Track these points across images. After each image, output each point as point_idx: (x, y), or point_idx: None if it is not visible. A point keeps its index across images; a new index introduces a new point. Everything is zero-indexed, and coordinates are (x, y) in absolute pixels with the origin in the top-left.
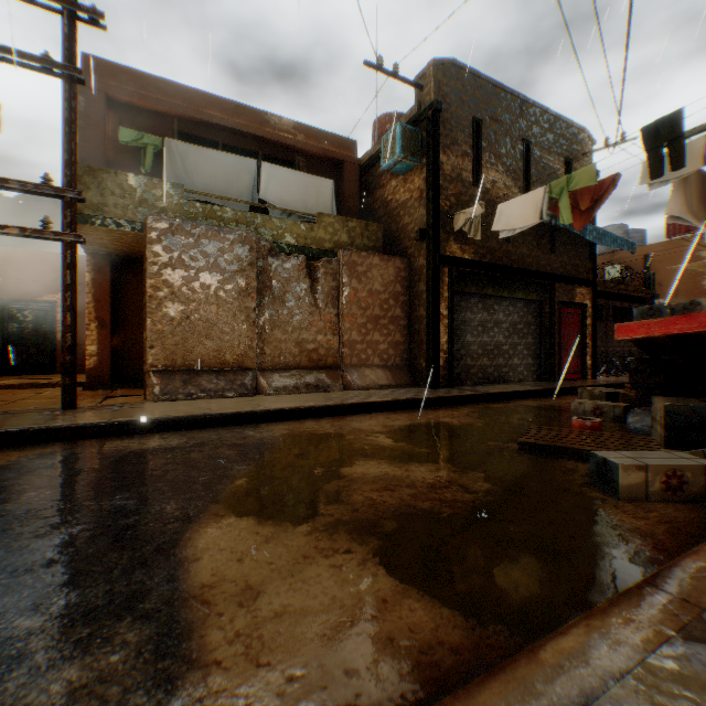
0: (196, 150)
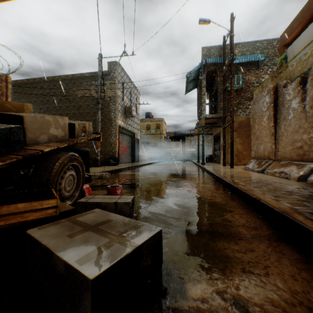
0: (296, 41)
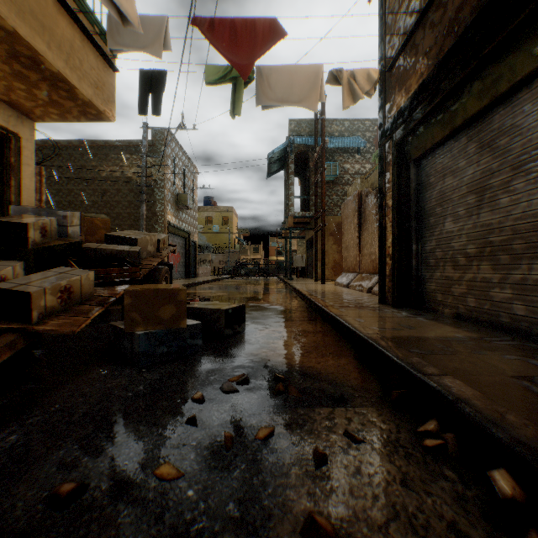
0: None
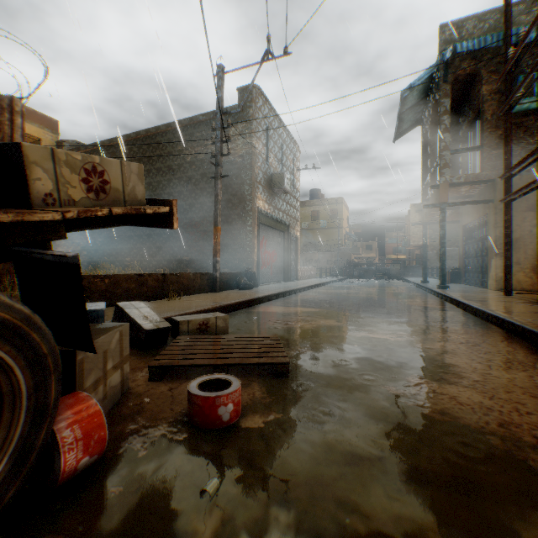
0: None
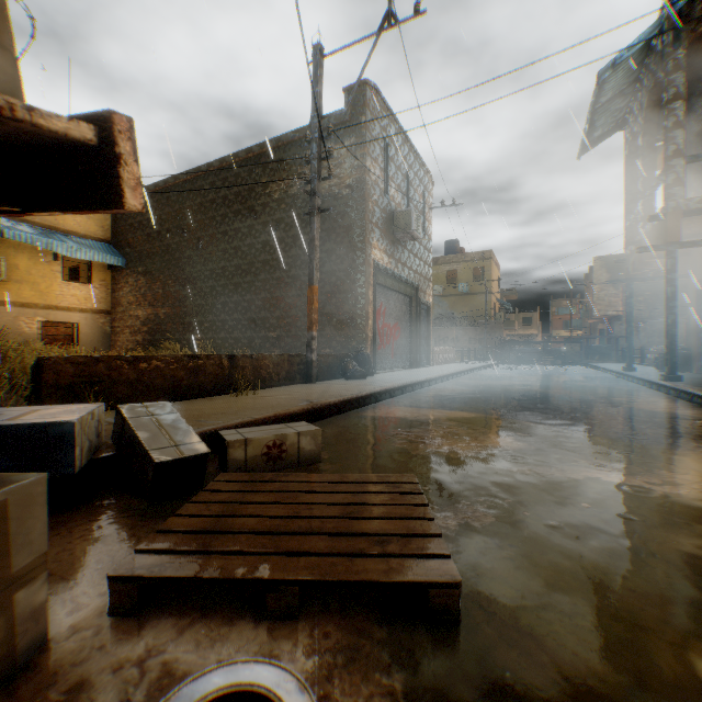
0: None
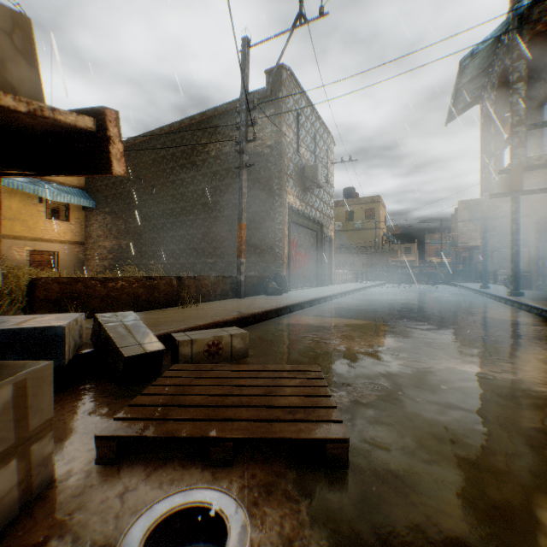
0: None
